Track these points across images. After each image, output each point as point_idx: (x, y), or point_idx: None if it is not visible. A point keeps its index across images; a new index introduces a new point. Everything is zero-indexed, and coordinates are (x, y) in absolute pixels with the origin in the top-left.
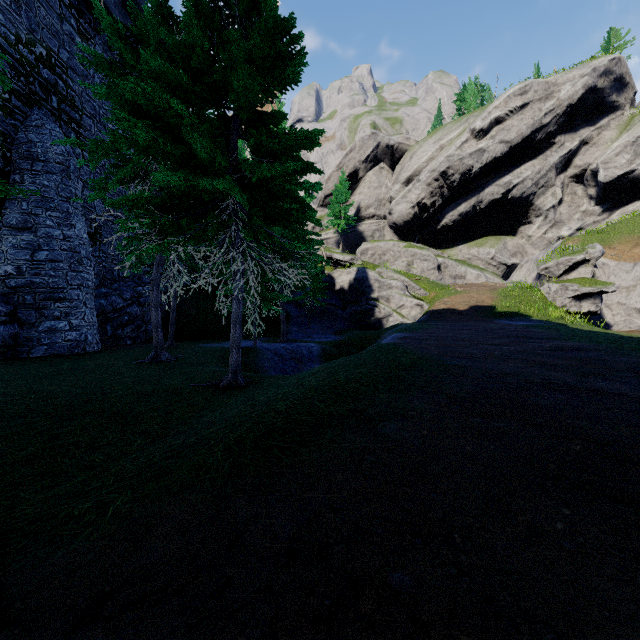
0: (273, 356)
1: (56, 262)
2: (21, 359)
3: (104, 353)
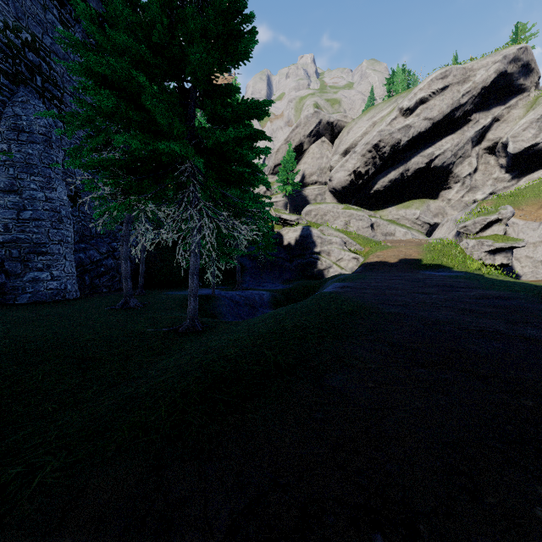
0: (229, 302)
1: (39, 220)
2: (7, 305)
3: (81, 300)
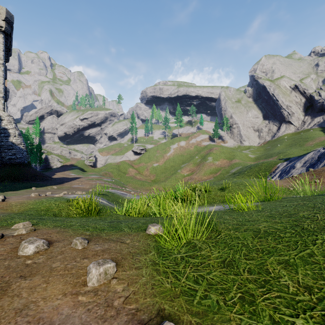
0: None
1: None
2: None
3: None
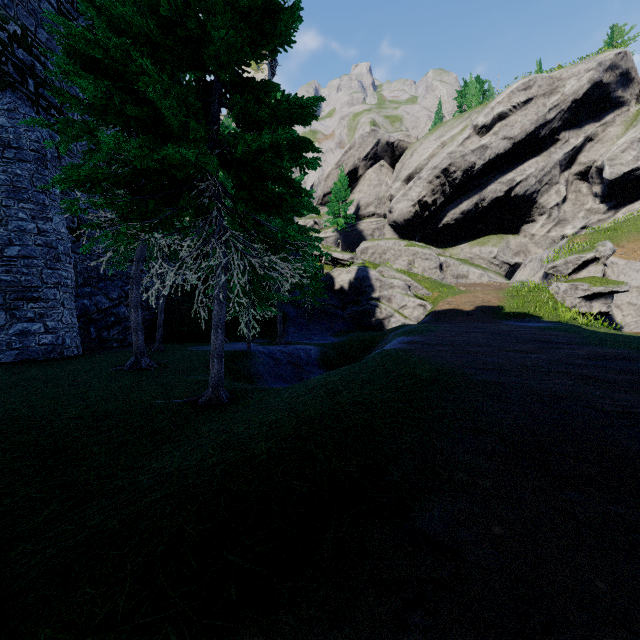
0: (268, 360)
1: (29, 258)
2: None
3: (82, 358)
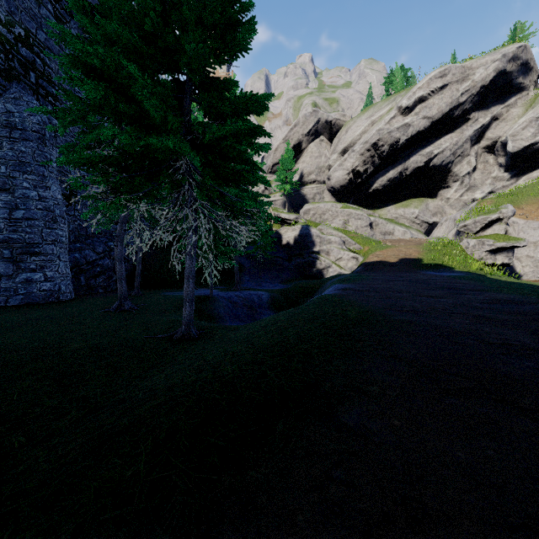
0: (227, 303)
1: (32, 220)
2: None
3: (75, 302)
